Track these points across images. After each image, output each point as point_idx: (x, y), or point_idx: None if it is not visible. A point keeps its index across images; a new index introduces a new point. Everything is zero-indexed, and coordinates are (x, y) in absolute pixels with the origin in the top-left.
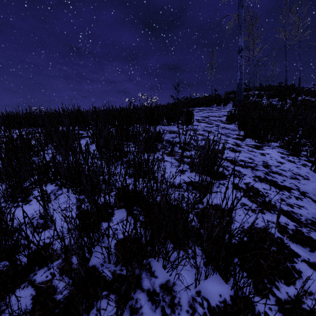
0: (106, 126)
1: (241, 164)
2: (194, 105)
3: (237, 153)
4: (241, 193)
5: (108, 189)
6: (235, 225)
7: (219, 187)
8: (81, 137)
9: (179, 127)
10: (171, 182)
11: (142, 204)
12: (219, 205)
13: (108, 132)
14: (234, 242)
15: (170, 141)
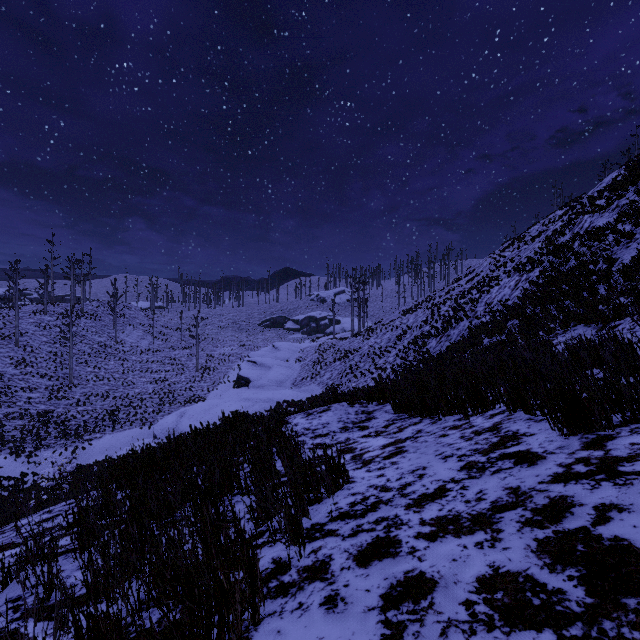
0: None
1: (2, 371)
2: None
3: (3, 369)
4: None
5: None
6: None
7: None
8: None
9: None
10: None
11: None
12: None
13: None
14: None
15: None
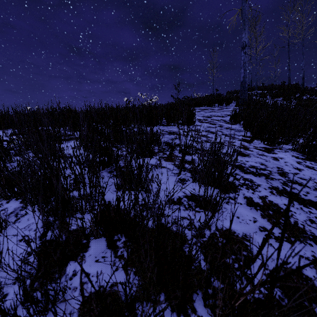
0: (97, 126)
1: (252, 171)
2: (195, 105)
3: (246, 158)
4: (258, 211)
5: (72, 219)
6: (256, 264)
7: (229, 203)
8: (70, 139)
9: (180, 128)
10: (169, 196)
11: (129, 231)
12: (231, 231)
13: (100, 133)
14: (260, 297)
15: (169, 143)
